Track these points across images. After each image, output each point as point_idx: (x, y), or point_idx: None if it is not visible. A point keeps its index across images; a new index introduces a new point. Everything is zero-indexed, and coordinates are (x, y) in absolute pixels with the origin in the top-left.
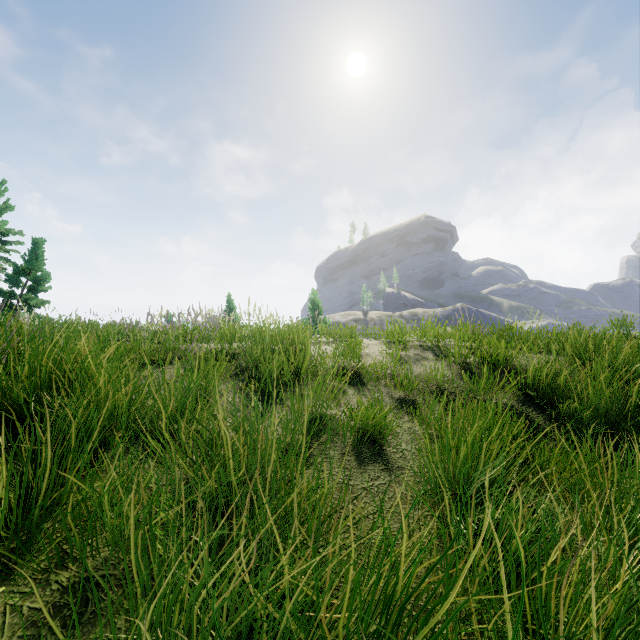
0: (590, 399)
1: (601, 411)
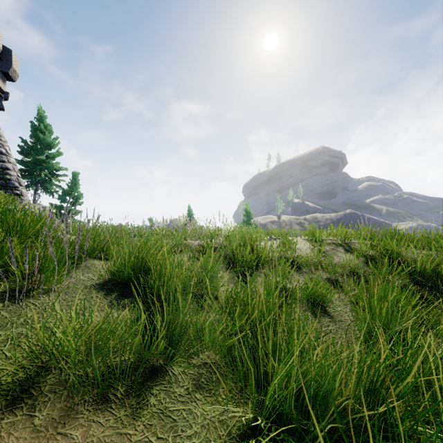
0: None
1: None
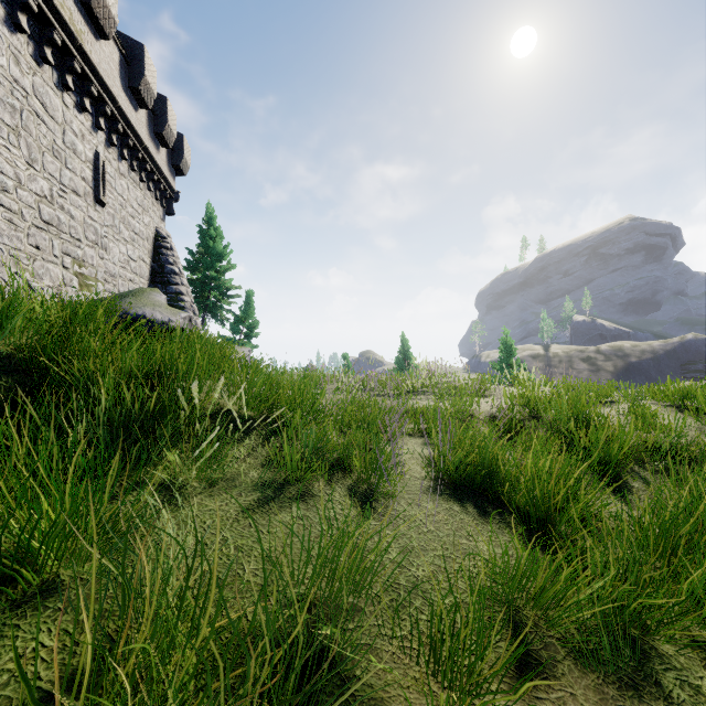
0: None
1: None
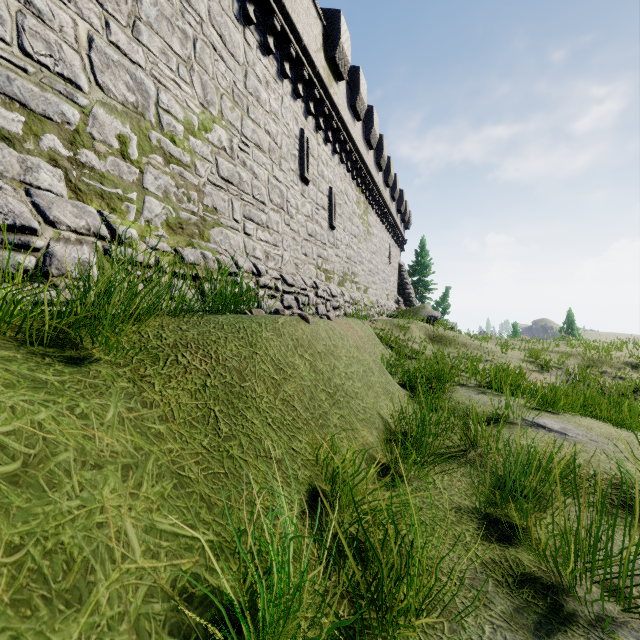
0: None
1: None
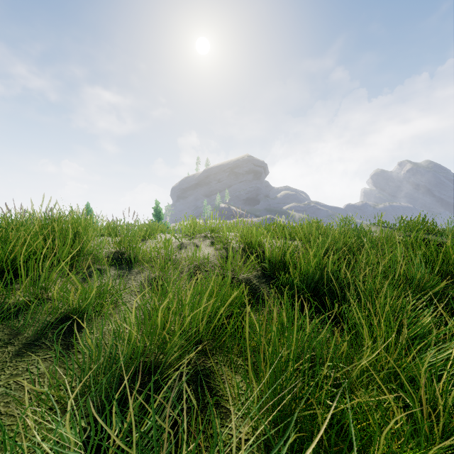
0: (301, 270)
1: (309, 279)
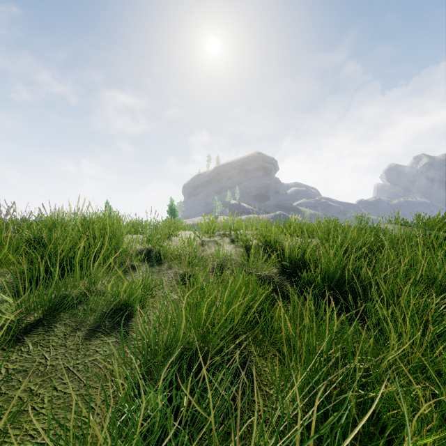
0: (322, 268)
1: (330, 277)
